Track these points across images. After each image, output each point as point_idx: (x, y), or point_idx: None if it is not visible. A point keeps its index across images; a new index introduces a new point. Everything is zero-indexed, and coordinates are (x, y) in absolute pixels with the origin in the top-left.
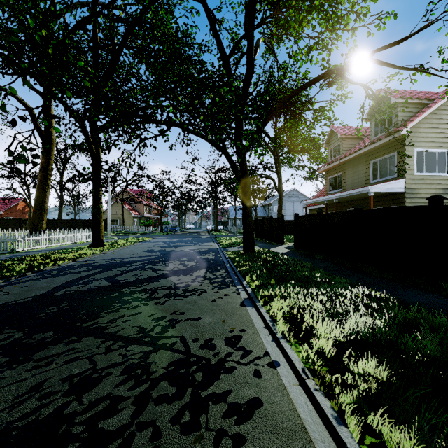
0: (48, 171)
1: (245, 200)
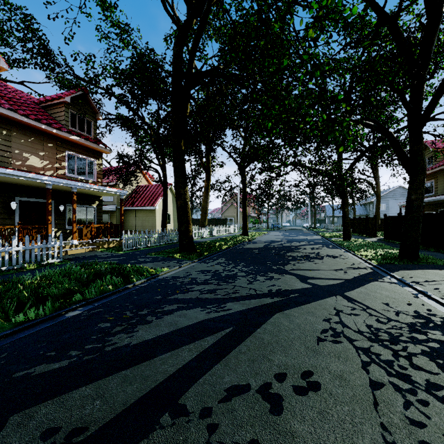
0: (208, 190)
1: (344, 207)
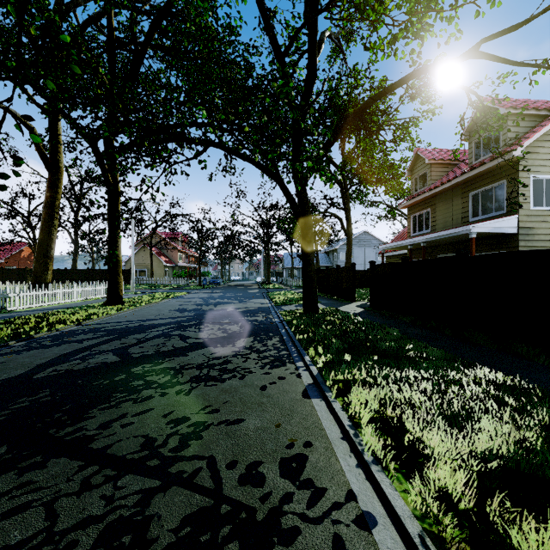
0: (55, 208)
1: (305, 244)
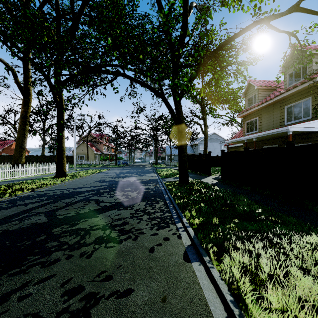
0: (26, 118)
1: (180, 138)
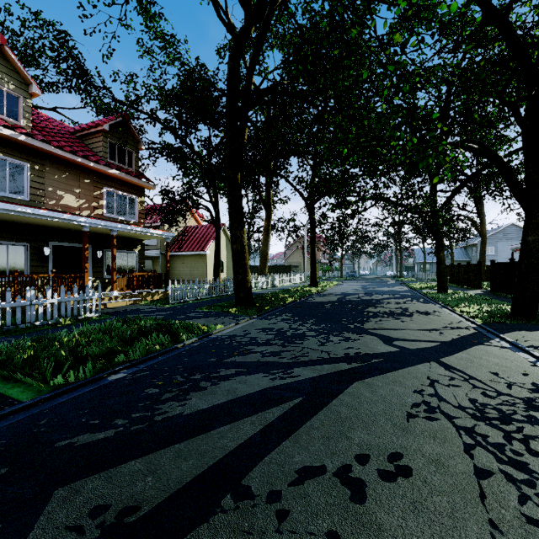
0: (269, 231)
1: (438, 251)
